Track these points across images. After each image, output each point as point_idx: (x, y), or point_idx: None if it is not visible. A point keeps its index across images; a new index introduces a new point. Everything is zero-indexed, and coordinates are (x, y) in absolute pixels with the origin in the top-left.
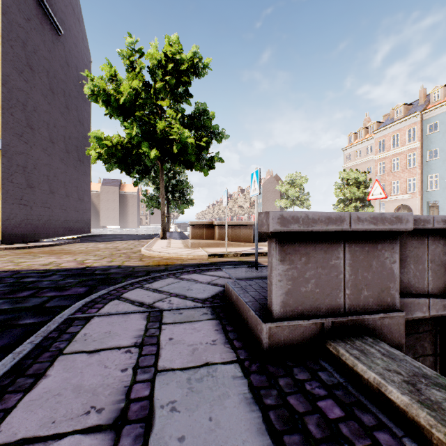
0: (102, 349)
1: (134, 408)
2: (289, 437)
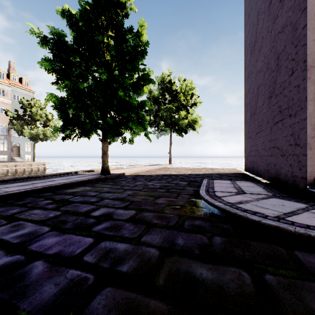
0: (1, 190)
1: (21, 185)
2: (18, 183)
